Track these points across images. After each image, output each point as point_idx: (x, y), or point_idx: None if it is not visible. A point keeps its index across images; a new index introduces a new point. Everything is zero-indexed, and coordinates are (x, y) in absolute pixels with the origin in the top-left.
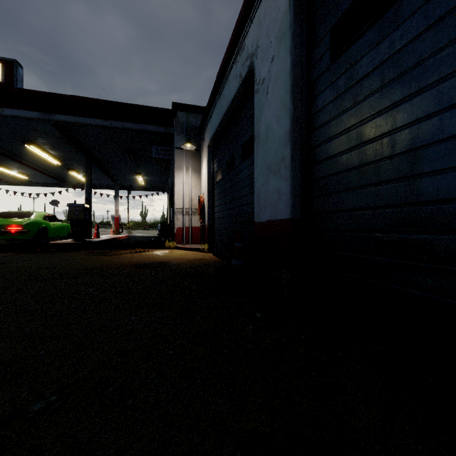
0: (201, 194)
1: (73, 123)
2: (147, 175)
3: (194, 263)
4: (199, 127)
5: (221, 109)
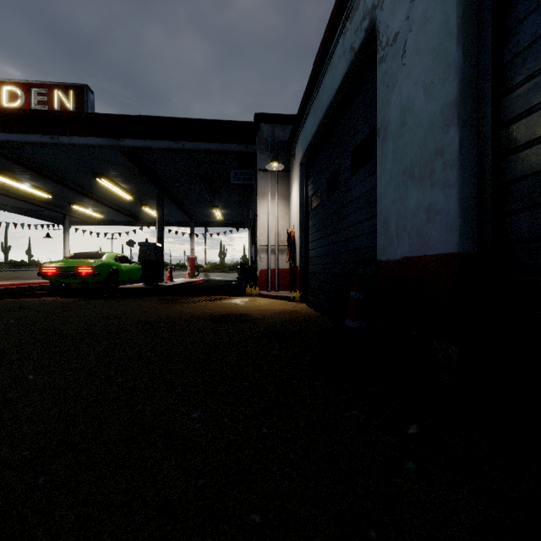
0: (291, 226)
1: (141, 148)
2: (226, 208)
3: (284, 317)
4: (288, 141)
5: (320, 108)
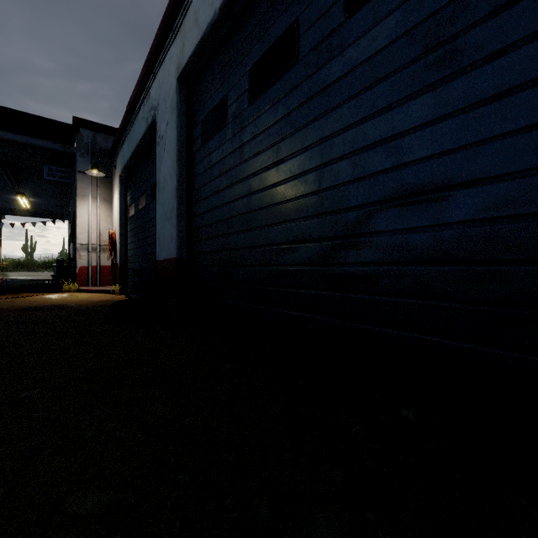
0: (113, 228)
1: None
2: (36, 197)
3: (99, 304)
4: (110, 152)
5: (132, 143)
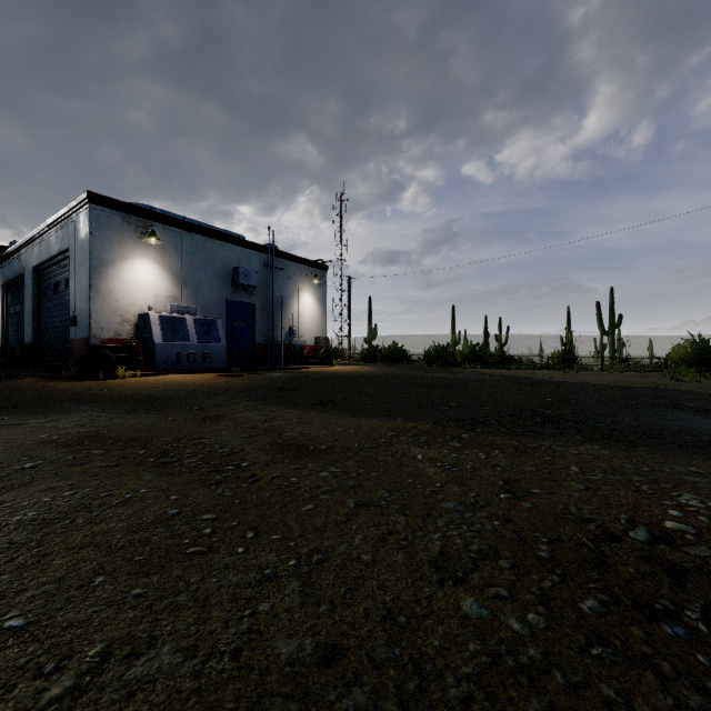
0: None
1: None
2: None
3: None
4: None
5: (11, 273)
